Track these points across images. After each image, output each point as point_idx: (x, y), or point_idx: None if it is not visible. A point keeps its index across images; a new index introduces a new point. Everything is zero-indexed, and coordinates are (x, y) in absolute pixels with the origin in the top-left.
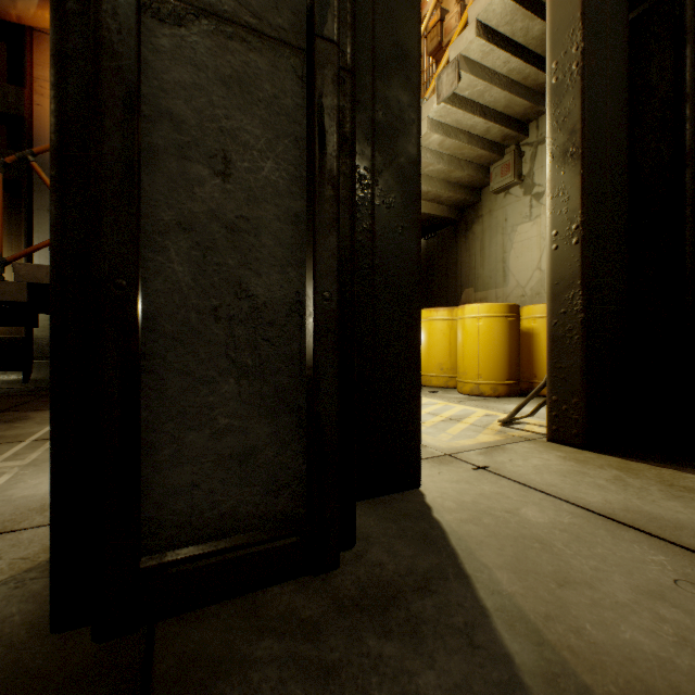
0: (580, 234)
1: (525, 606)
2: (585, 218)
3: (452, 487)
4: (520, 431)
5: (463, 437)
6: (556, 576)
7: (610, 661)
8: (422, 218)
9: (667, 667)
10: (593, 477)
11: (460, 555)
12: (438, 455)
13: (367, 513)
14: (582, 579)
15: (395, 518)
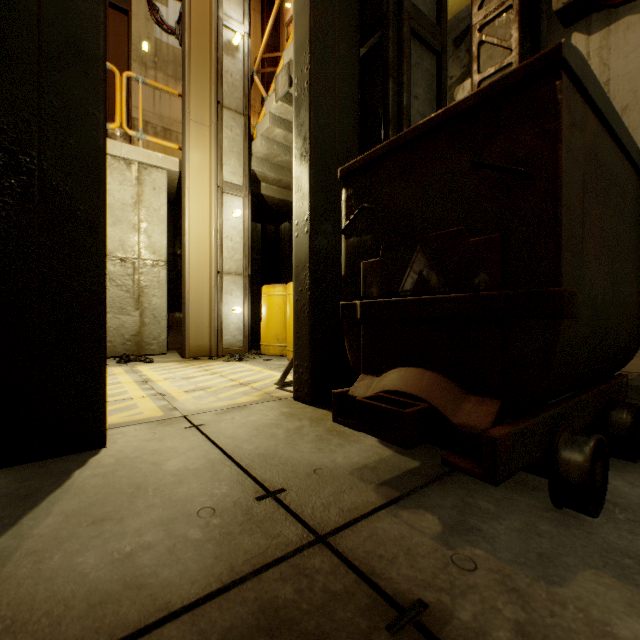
0: (309, 225)
1: (26, 545)
2: (312, 212)
3: (138, 445)
4: (285, 392)
5: (225, 399)
6: (103, 515)
7: (28, 583)
8: (281, 203)
9: (74, 580)
10: (280, 428)
11: (40, 506)
12: (173, 417)
13: (8, 475)
14: (123, 515)
15: (30, 478)
